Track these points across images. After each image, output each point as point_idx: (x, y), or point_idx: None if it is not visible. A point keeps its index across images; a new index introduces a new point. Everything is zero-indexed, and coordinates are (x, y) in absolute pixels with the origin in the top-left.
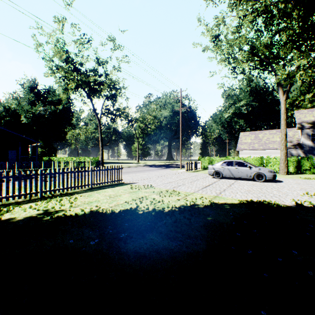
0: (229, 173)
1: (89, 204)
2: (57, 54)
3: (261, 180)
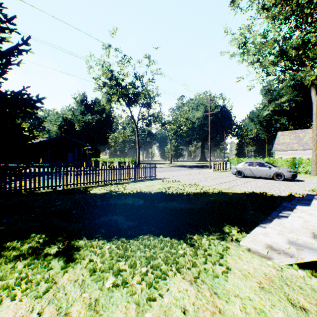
0: (250, 172)
1: (135, 189)
2: (104, 74)
3: (279, 179)
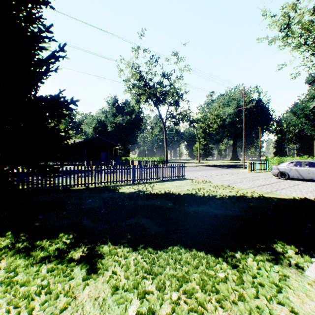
0: (297, 174)
1: (163, 189)
2: (133, 76)
3: None
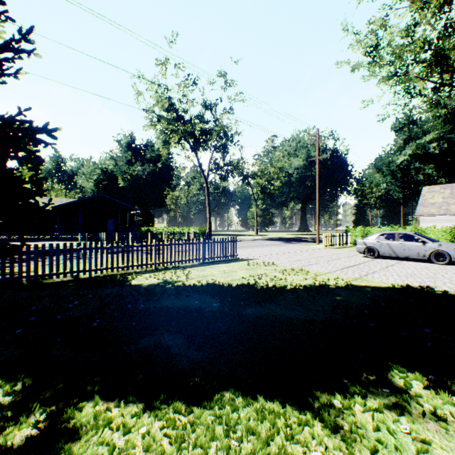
0: (389, 250)
1: (204, 278)
2: (159, 103)
3: (441, 262)
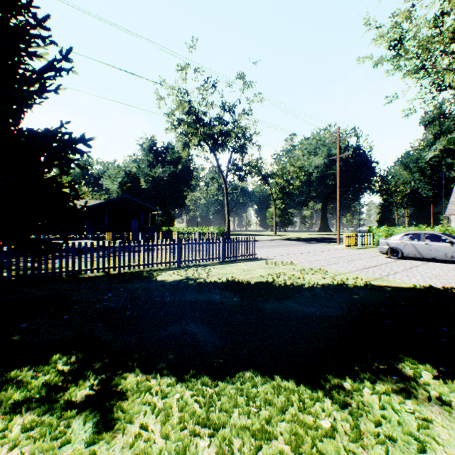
0: (414, 251)
1: (224, 275)
2: (179, 107)
3: None
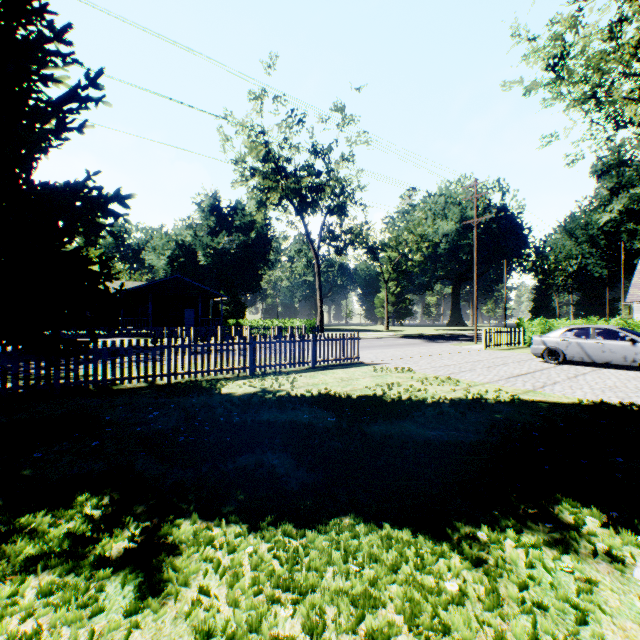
0: (580, 353)
1: (315, 387)
2: (252, 150)
3: None
